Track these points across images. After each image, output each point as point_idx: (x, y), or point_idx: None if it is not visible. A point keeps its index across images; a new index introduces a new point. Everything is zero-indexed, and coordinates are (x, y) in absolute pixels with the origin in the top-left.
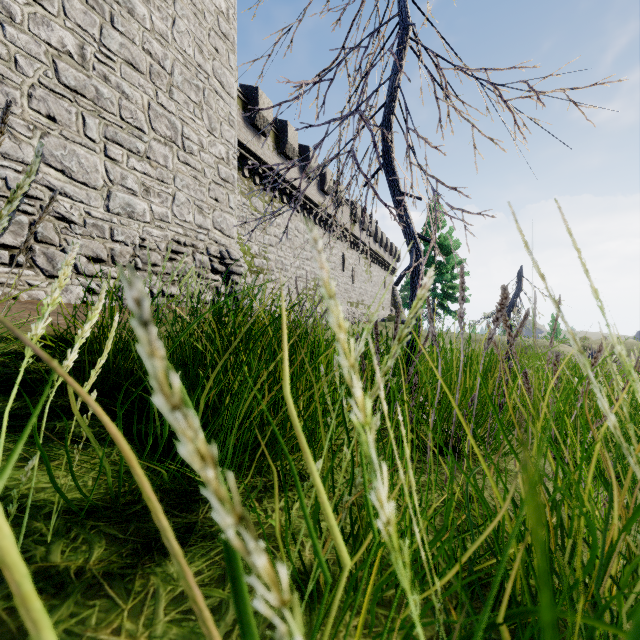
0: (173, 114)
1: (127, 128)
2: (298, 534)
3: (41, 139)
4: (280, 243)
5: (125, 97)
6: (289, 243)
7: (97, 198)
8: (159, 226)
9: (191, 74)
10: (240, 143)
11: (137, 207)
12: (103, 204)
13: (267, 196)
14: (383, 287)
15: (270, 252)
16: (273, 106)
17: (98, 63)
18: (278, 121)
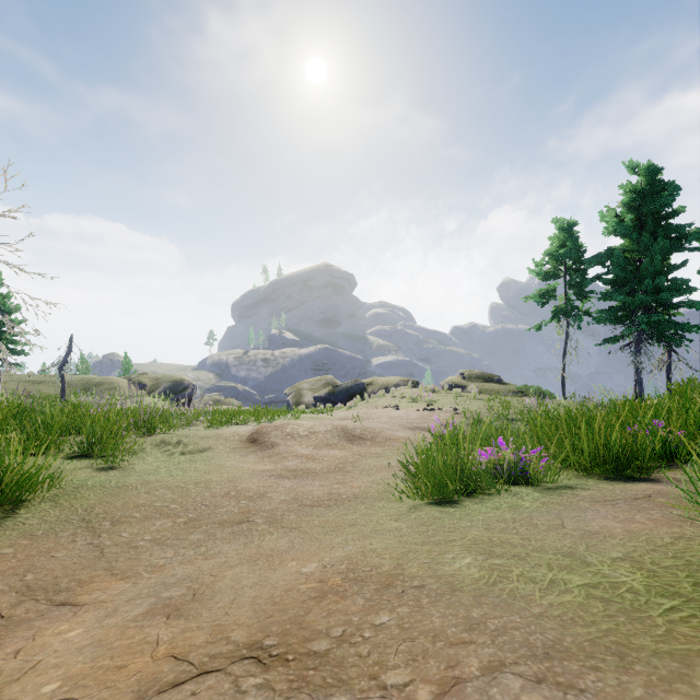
0: None
1: None
2: None
3: None
4: None
5: None
6: None
7: None
8: None
9: None
10: None
11: None
12: None
13: None
14: None
15: None
16: None
17: None
18: None
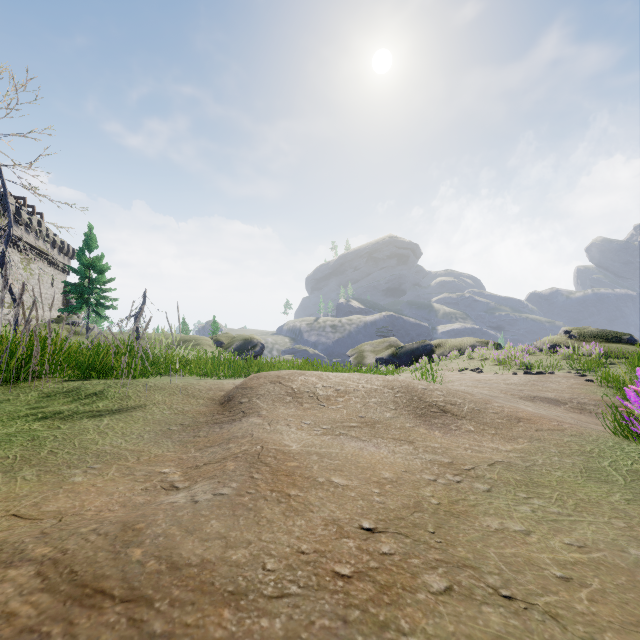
0: None
1: None
2: None
3: None
4: None
5: None
6: None
7: None
8: None
9: None
10: None
11: None
12: None
13: None
14: (51, 286)
15: None
16: None
17: None
18: None
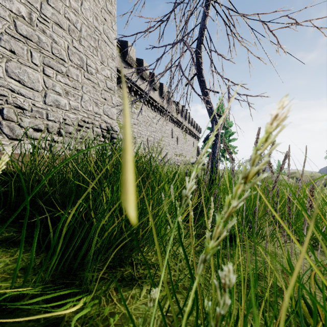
0: (81, 52)
1: (56, 59)
2: (143, 323)
3: (6, 63)
4: (139, 123)
5: (54, 42)
6: (144, 123)
7: (39, 96)
8: (73, 112)
9: (91, 31)
10: (118, 70)
11: (61, 102)
12: (42, 100)
13: (132, 98)
14: (192, 146)
15: (134, 128)
16: (132, 35)
17: (39, 23)
18: (138, 59)
